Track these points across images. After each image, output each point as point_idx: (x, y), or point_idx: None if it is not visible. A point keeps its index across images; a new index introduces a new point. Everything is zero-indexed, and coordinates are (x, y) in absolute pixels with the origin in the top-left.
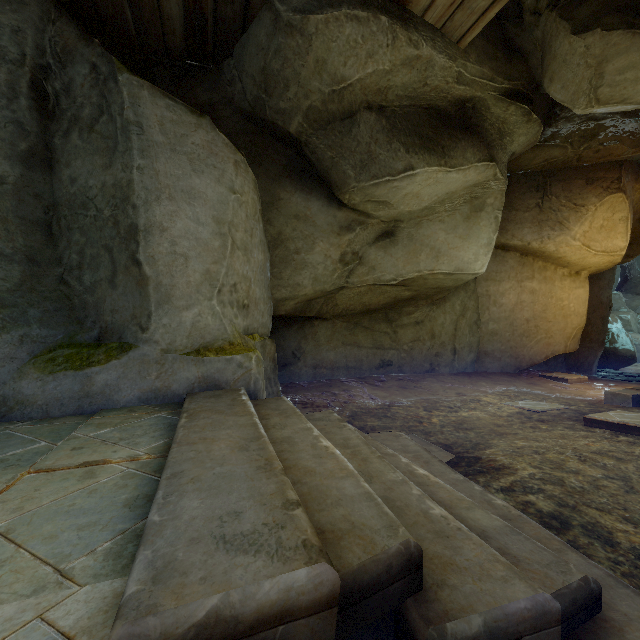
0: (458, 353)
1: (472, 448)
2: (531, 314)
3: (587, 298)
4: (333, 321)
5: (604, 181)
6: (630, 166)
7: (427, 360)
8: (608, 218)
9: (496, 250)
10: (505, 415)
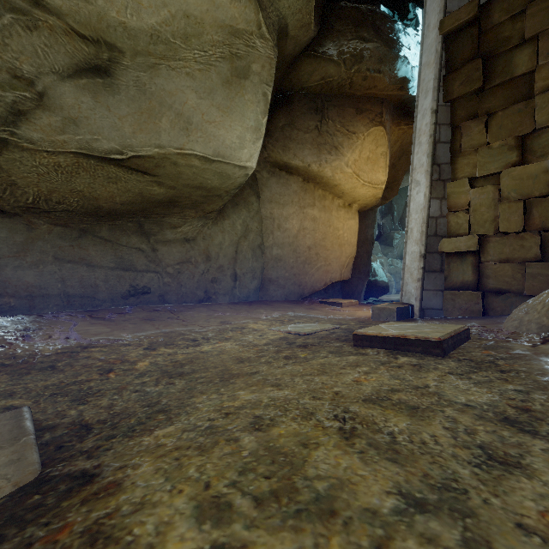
0: (240, 279)
1: (128, 430)
2: (313, 242)
3: (357, 229)
4: (28, 220)
5: (370, 113)
6: (389, 107)
7: (201, 287)
8: (373, 151)
9: (280, 171)
10: (263, 343)
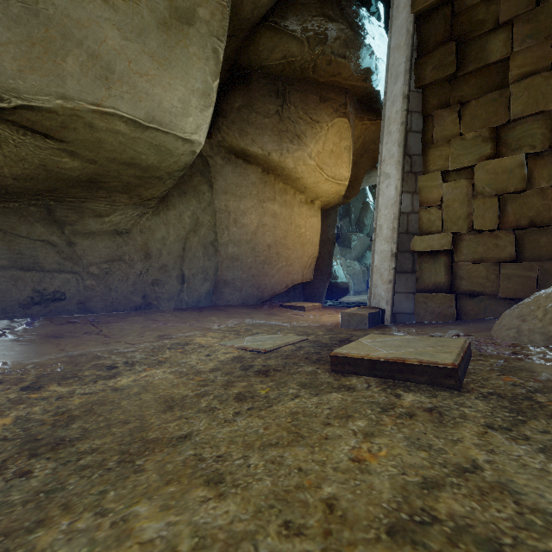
0: (188, 281)
1: None
2: (273, 240)
3: (320, 228)
4: None
5: (334, 102)
6: (352, 99)
7: (138, 291)
8: (337, 144)
9: (237, 159)
10: (209, 368)
